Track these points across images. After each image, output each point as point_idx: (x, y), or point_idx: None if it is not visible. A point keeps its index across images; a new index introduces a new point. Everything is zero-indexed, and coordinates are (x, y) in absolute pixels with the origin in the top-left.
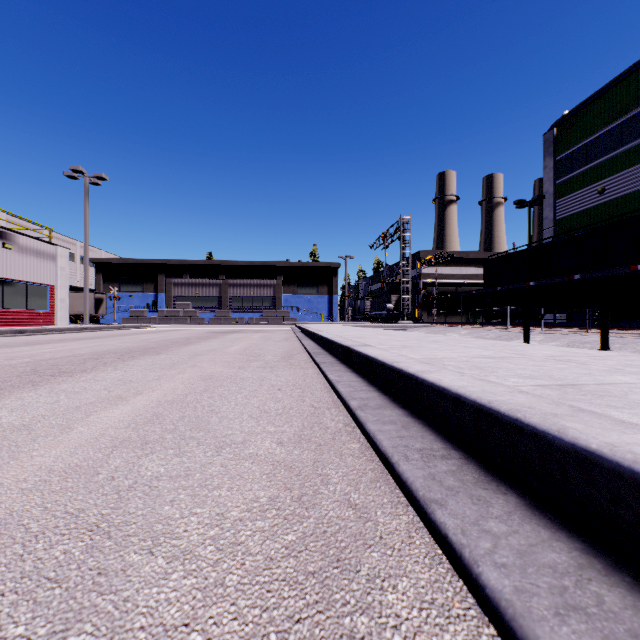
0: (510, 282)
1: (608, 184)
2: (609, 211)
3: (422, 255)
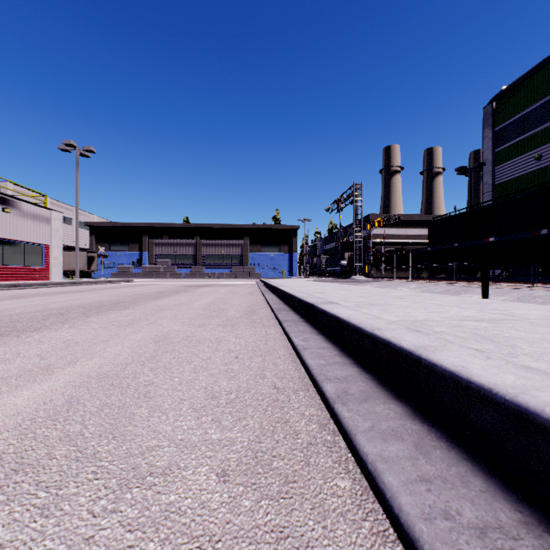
0: (453, 241)
1: (545, 151)
2: (546, 176)
3: (371, 218)
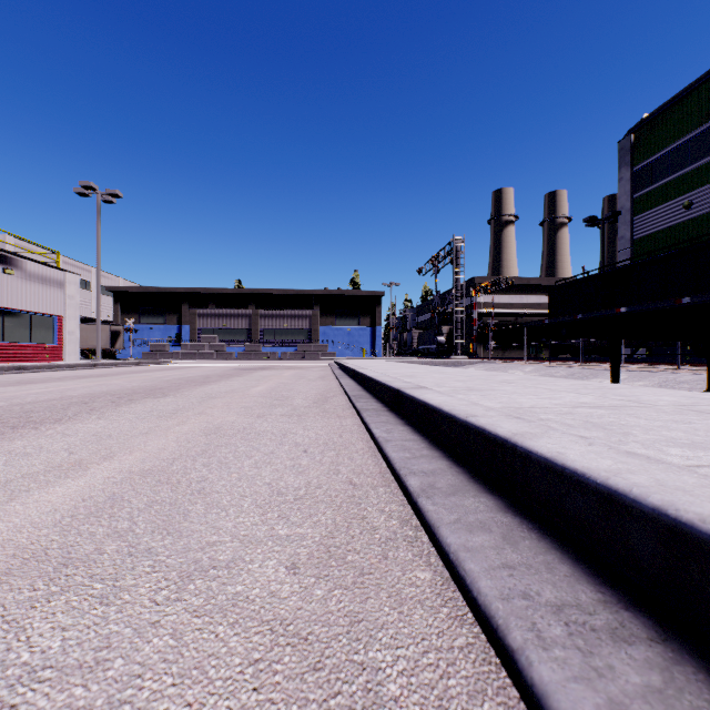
0: (581, 311)
1: (696, 197)
2: (697, 228)
3: (477, 282)
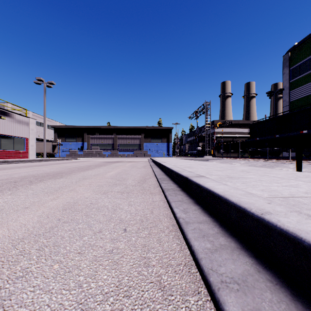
0: (265, 135)
1: None
2: None
3: (215, 122)
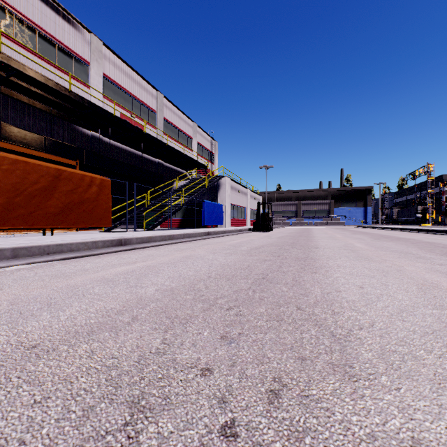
0: None
1: None
2: None
3: (444, 177)
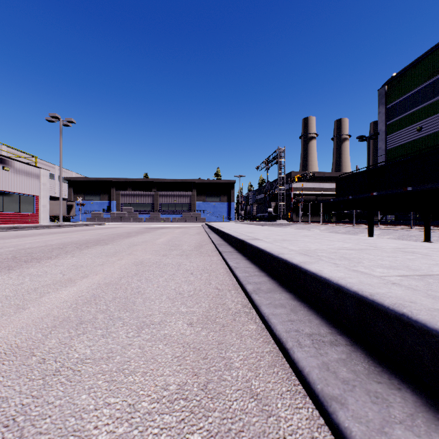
0: (355, 193)
1: (424, 124)
2: (425, 143)
3: (292, 174)
